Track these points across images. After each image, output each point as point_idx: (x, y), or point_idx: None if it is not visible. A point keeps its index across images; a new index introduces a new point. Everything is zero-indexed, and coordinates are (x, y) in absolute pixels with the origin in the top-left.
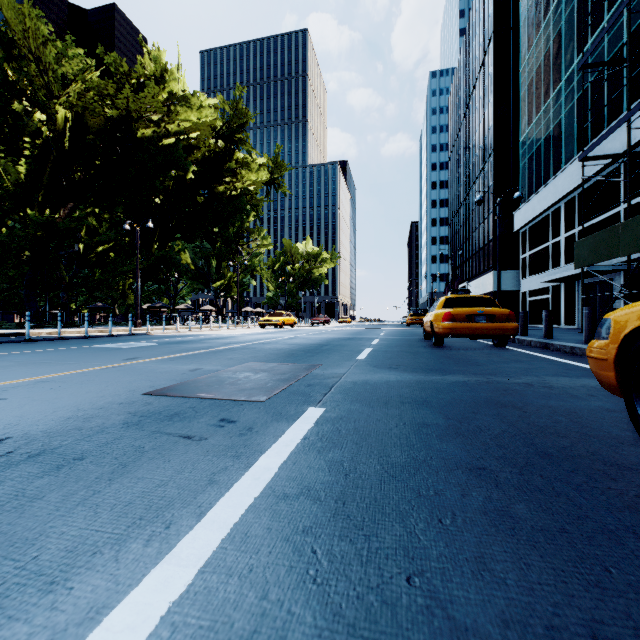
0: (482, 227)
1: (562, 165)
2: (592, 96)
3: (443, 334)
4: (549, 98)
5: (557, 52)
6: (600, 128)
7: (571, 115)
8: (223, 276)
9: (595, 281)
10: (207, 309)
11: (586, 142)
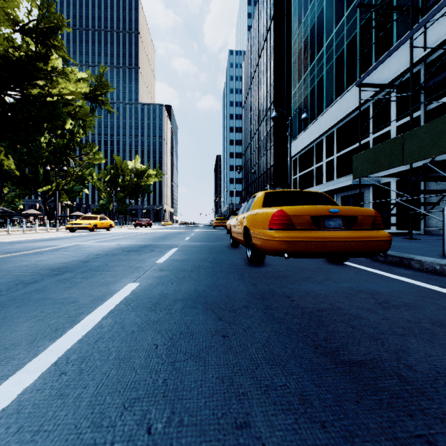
0: (266, 156)
1: (324, 109)
2: (347, 55)
3: (272, 251)
4: (314, 60)
5: (320, 26)
6: (353, 79)
7: (331, 71)
8: (52, 183)
9: (350, 194)
10: (30, 213)
11: (342, 90)
